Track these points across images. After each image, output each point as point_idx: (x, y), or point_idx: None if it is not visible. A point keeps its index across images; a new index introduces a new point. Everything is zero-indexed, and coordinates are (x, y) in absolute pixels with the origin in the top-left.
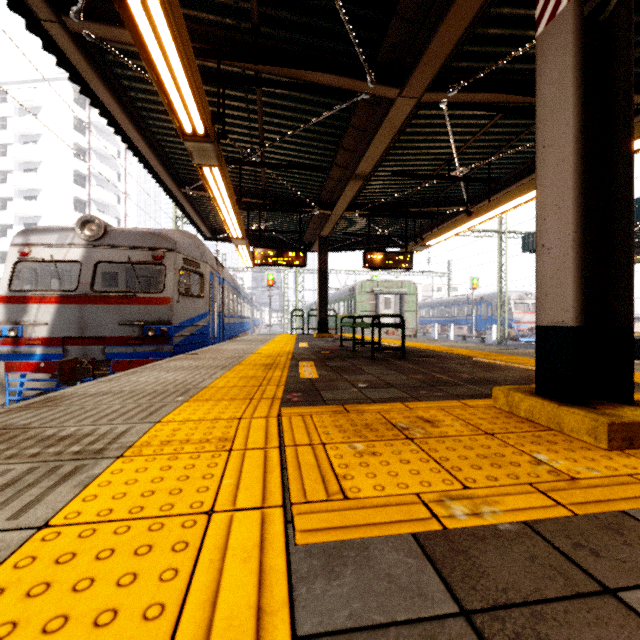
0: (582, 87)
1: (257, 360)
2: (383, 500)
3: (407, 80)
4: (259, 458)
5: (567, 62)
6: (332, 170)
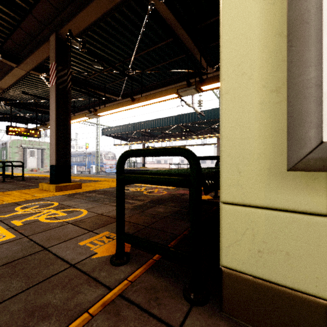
0: (56, 107)
1: None
2: None
3: (19, 64)
4: None
5: (54, 99)
6: None
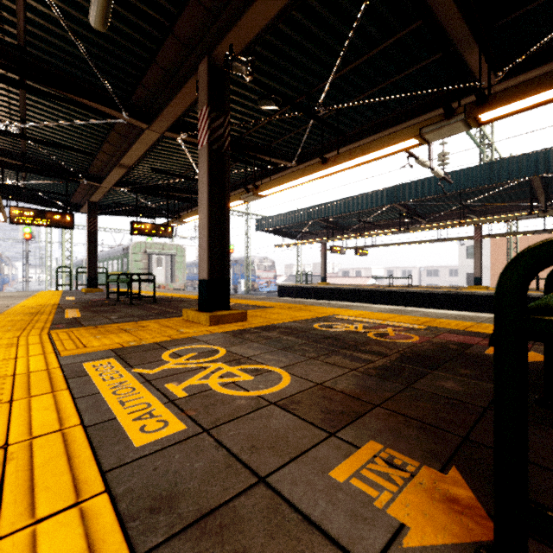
0: (209, 182)
1: (20, 311)
2: (103, 346)
3: (152, 123)
4: (38, 346)
5: (205, 169)
6: (99, 154)
